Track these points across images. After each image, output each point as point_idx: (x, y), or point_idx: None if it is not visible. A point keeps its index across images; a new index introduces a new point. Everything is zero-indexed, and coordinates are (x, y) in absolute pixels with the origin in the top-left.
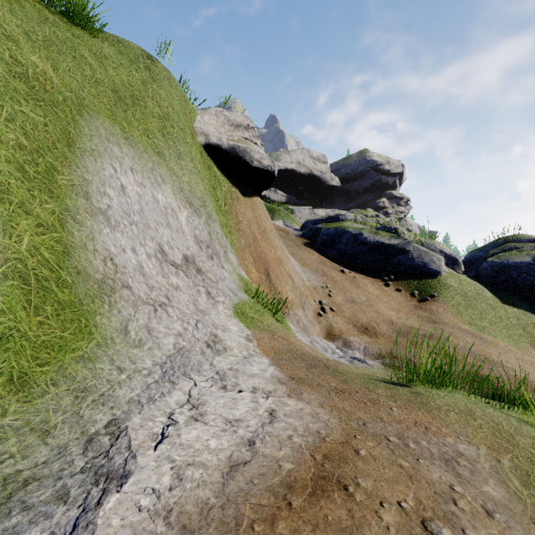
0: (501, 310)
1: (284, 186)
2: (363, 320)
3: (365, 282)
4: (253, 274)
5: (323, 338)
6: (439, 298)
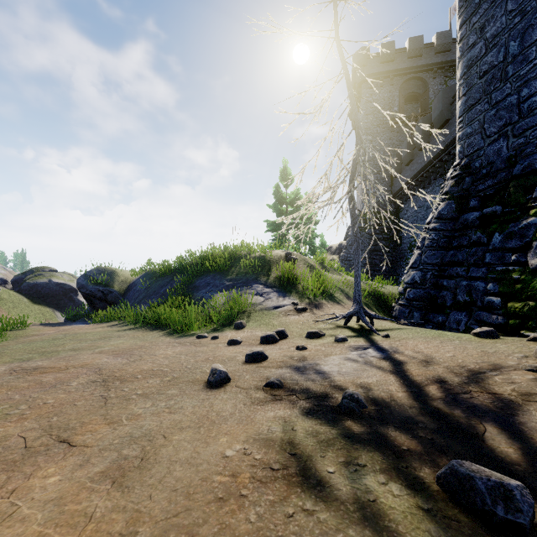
0: (33, 307)
1: None
2: None
3: None
4: None
5: None
6: None
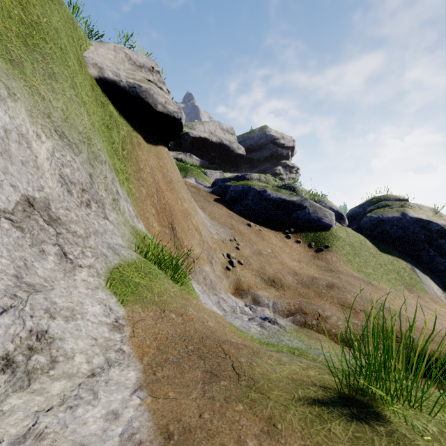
0: (380, 258)
1: (198, 152)
2: (269, 272)
3: (269, 235)
4: (155, 227)
5: (232, 293)
6: (332, 248)
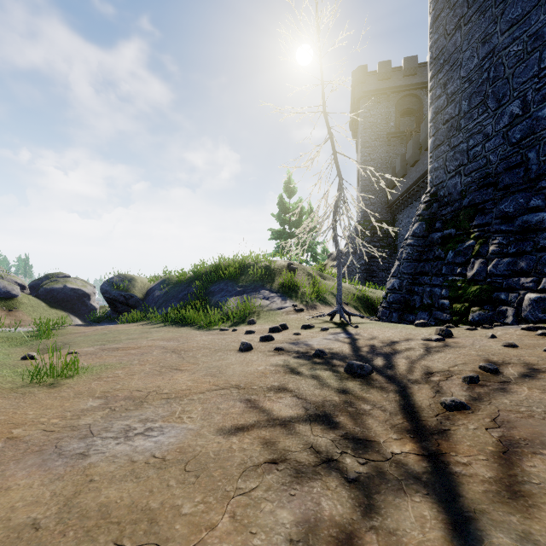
0: (50, 311)
1: None
2: None
3: None
4: None
5: None
6: (19, 309)
